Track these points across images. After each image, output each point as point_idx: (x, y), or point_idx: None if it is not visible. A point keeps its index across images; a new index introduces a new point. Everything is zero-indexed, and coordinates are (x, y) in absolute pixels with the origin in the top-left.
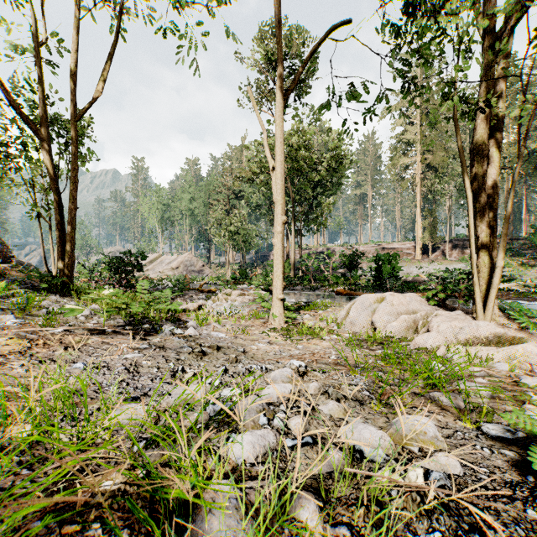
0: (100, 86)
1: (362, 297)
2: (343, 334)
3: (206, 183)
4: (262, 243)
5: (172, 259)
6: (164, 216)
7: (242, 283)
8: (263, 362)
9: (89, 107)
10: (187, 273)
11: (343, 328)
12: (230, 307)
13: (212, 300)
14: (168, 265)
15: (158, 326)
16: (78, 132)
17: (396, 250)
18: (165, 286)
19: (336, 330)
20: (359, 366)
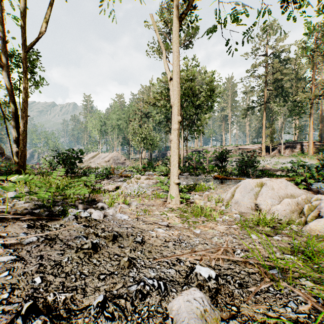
0: (44, 26)
1: (243, 182)
2: (232, 214)
3: (127, 108)
4: (162, 146)
5: (105, 155)
6: (101, 129)
7: (149, 170)
8: (161, 262)
9: (35, 42)
10: (115, 164)
11: (229, 208)
12: (137, 188)
13: (127, 183)
14: (103, 159)
15: (70, 208)
16: (33, 64)
17: (248, 150)
18: (98, 172)
19: (223, 209)
20: (271, 265)
